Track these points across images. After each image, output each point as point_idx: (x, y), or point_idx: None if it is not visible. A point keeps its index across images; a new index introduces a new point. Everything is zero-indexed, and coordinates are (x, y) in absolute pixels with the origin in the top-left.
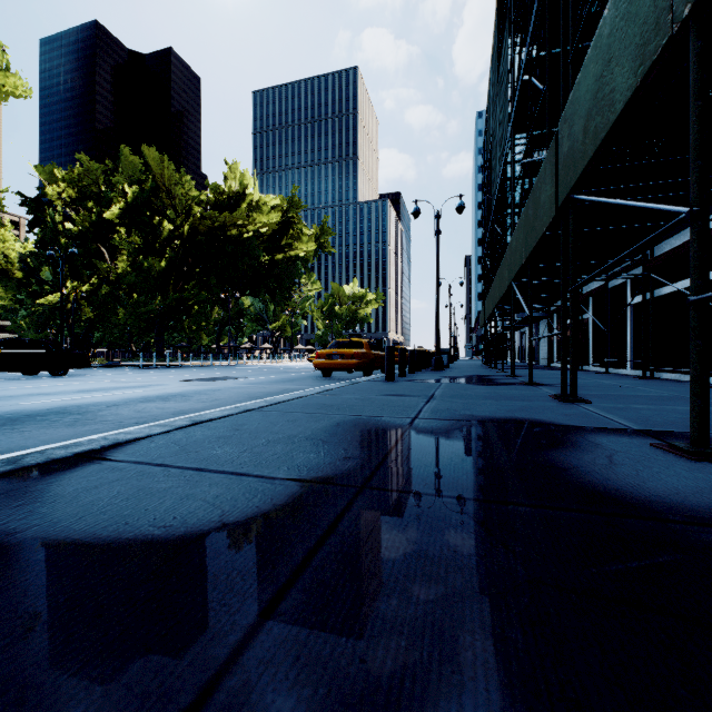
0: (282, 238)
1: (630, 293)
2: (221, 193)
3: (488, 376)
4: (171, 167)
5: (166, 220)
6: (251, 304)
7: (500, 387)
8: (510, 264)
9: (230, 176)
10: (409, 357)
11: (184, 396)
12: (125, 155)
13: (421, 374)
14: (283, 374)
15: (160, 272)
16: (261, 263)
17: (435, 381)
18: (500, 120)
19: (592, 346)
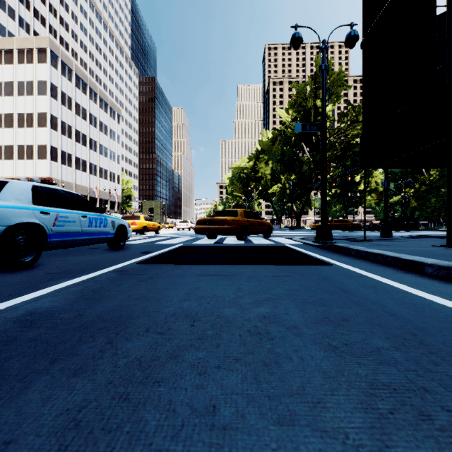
0: None
1: None
2: None
3: None
4: None
5: None
6: None
7: None
8: None
9: None
10: None
11: None
12: None
13: None
14: None
15: None
16: None
17: None
18: None
19: None
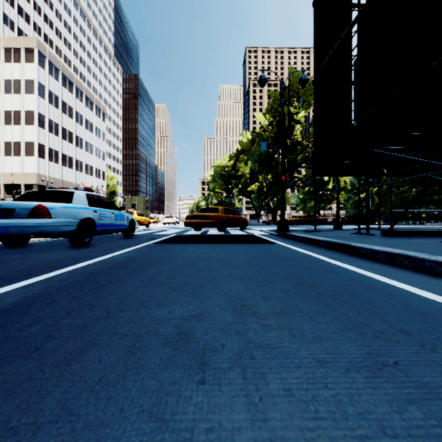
0: None
1: None
2: None
3: None
4: None
5: None
6: None
7: None
8: None
9: None
10: None
11: None
12: None
13: None
14: None
15: None
16: None
17: None
18: None
19: None
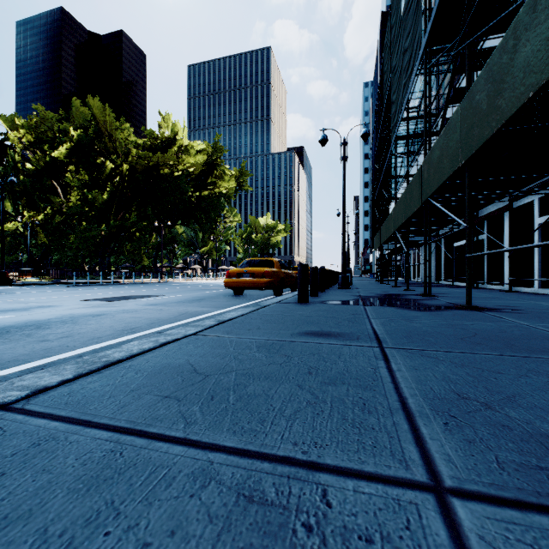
0: (207, 178)
1: (538, 212)
2: (156, 137)
3: (402, 295)
4: (112, 114)
5: (108, 160)
6: (182, 231)
7: (444, 314)
8: (427, 178)
9: (164, 125)
10: (319, 276)
11: (37, 328)
12: (75, 106)
13: (331, 292)
14: (198, 291)
15: (103, 203)
16: (191, 198)
17: (353, 302)
18: (405, 47)
19: (487, 265)
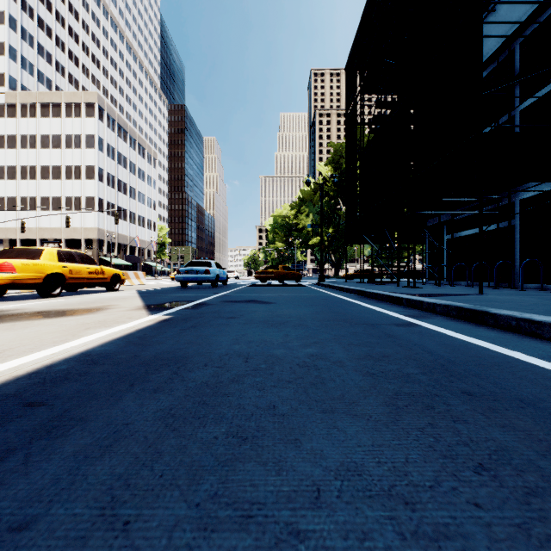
0: None
1: None
2: None
3: None
4: None
5: None
6: None
7: None
8: None
9: None
10: None
11: None
12: None
13: None
14: None
15: None
16: None
17: None
18: None
19: None
